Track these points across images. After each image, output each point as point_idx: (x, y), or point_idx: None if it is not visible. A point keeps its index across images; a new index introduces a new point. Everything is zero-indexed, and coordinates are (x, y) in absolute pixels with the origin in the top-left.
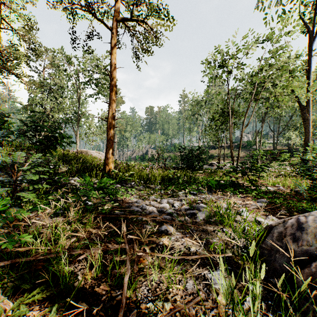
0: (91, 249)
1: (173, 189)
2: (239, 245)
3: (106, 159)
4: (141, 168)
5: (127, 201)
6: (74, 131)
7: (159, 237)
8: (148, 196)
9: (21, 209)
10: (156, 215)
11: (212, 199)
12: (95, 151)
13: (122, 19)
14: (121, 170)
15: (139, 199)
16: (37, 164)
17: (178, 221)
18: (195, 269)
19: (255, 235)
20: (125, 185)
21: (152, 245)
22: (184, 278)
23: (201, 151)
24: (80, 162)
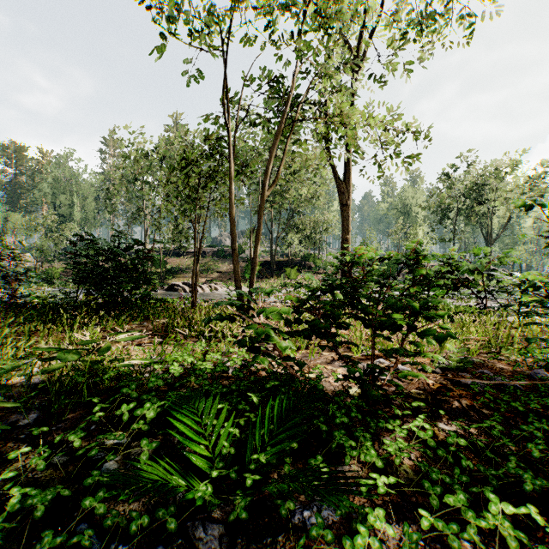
0: None
1: None
2: None
3: None
4: None
5: None
6: None
7: None
8: None
9: None
10: None
11: None
12: None
13: None
14: None
15: None
16: None
17: None
18: None
19: None
20: None
21: None
22: None
23: (146, 253)
24: None
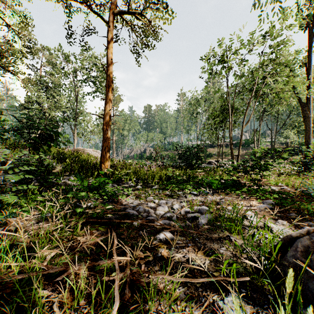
0: (75, 265)
1: (171, 189)
2: (251, 258)
3: (102, 158)
4: (139, 167)
5: (122, 203)
6: (72, 129)
7: (156, 247)
8: (145, 196)
9: (0, 213)
10: (154, 220)
11: (215, 201)
12: (92, 150)
13: (118, 11)
14: (117, 168)
15: (136, 200)
16: (27, 162)
17: (178, 226)
18: (202, 293)
19: (272, 248)
20: (121, 185)
21: (149, 259)
22: (188, 306)
23: (200, 149)
24: (76, 161)
